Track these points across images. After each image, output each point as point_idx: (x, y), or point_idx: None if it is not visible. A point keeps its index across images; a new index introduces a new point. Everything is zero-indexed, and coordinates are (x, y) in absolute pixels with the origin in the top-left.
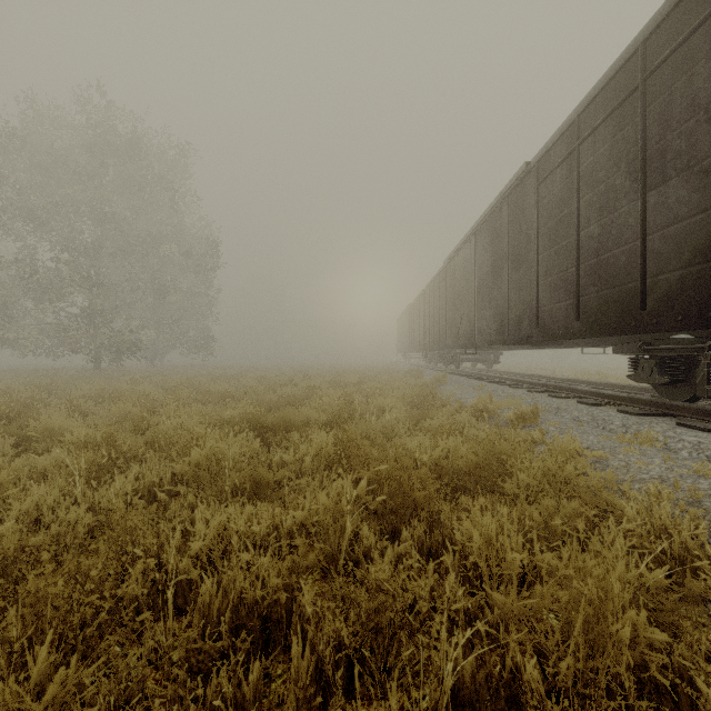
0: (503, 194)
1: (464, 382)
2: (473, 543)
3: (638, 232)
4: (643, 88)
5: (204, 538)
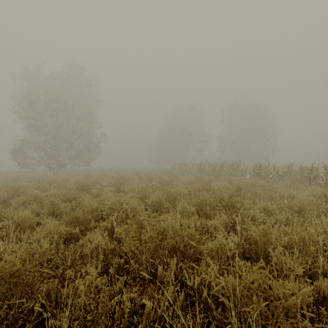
0: None
1: None
2: None
3: None
4: None
5: None
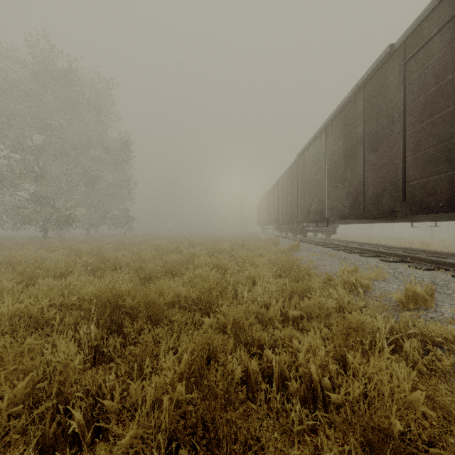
0: (360, 85)
1: (314, 249)
2: None
3: None
4: None
5: None
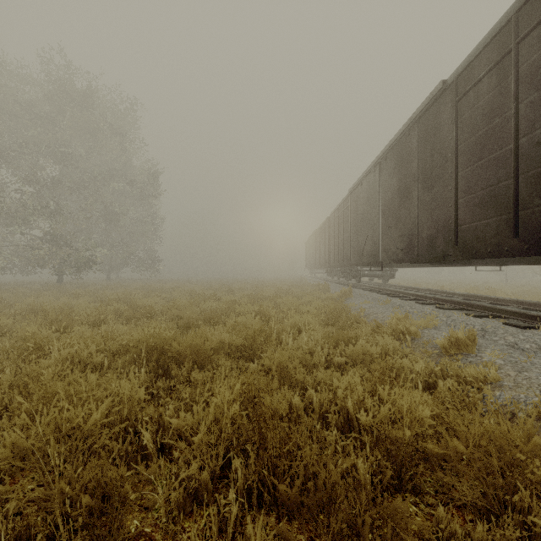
0: (414, 119)
1: (368, 296)
2: None
3: None
4: None
5: None
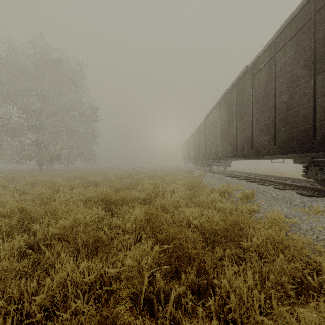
0: (234, 83)
1: (214, 176)
2: (231, 304)
3: (311, 97)
4: (315, 18)
5: (48, 290)
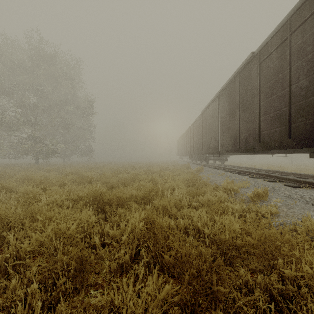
0: (237, 72)
1: (212, 171)
2: None
3: None
4: None
5: None
